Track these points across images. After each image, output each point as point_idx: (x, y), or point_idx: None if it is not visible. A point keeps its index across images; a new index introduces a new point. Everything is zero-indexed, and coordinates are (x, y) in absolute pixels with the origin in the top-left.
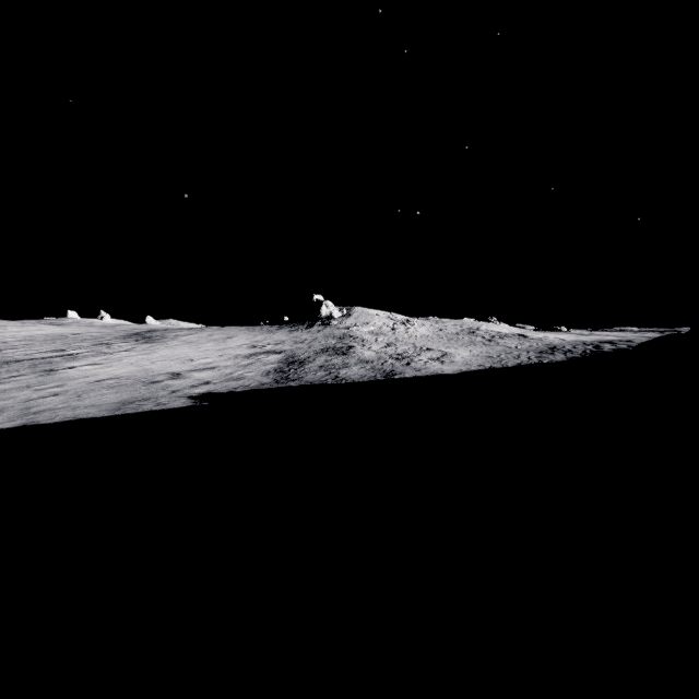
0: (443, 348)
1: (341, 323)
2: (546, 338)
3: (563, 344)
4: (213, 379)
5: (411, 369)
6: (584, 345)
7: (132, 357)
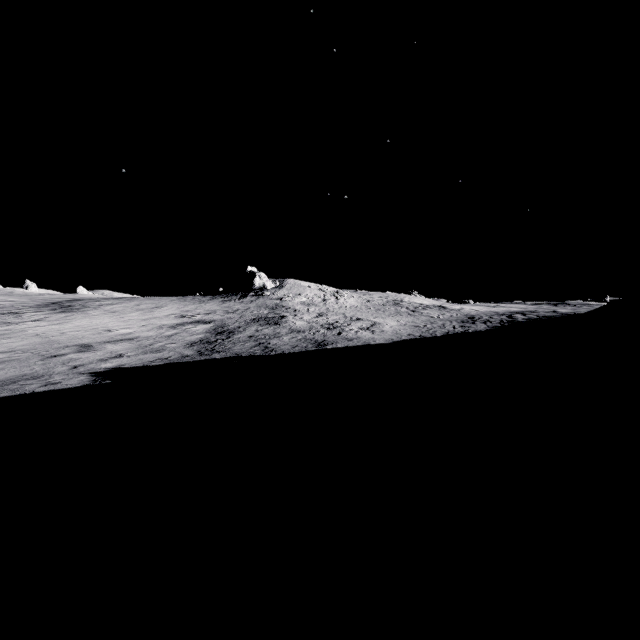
0: (372, 318)
1: (274, 294)
2: (463, 309)
3: (479, 314)
4: (128, 351)
5: (342, 339)
6: (499, 315)
7: (40, 328)
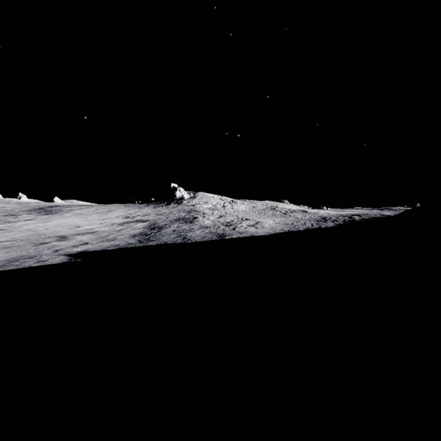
0: (256, 219)
1: (189, 202)
2: (318, 212)
3: (329, 216)
4: (91, 240)
5: (236, 232)
6: (343, 217)
7: (31, 225)
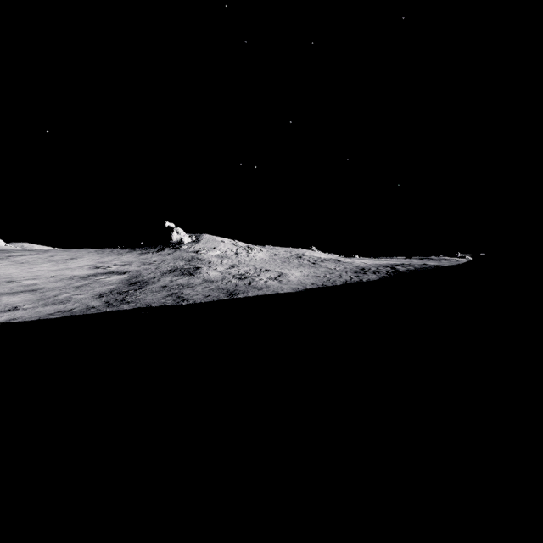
0: (279, 270)
1: (190, 248)
2: (354, 262)
3: (368, 266)
4: (26, 304)
5: (253, 288)
6: (384, 267)
7: None
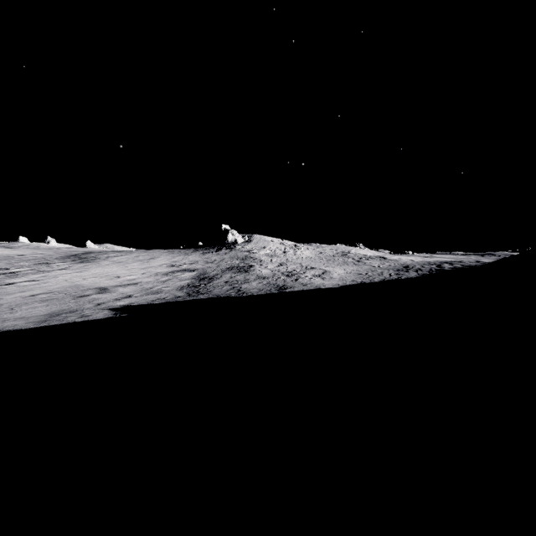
0: (324, 267)
1: (243, 247)
2: (400, 259)
3: (413, 264)
4: (135, 293)
5: (299, 284)
6: (430, 265)
7: (67, 275)
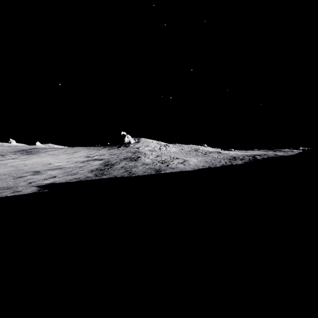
0: (184, 158)
1: (134, 146)
2: (229, 153)
3: (238, 156)
4: (59, 174)
5: (169, 168)
6: (248, 156)
7: (14, 162)
